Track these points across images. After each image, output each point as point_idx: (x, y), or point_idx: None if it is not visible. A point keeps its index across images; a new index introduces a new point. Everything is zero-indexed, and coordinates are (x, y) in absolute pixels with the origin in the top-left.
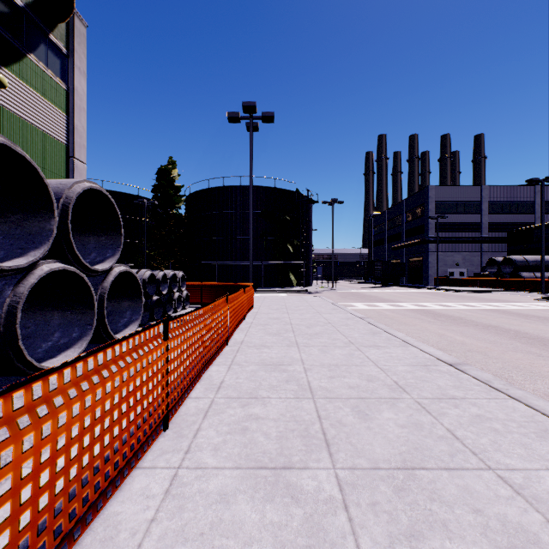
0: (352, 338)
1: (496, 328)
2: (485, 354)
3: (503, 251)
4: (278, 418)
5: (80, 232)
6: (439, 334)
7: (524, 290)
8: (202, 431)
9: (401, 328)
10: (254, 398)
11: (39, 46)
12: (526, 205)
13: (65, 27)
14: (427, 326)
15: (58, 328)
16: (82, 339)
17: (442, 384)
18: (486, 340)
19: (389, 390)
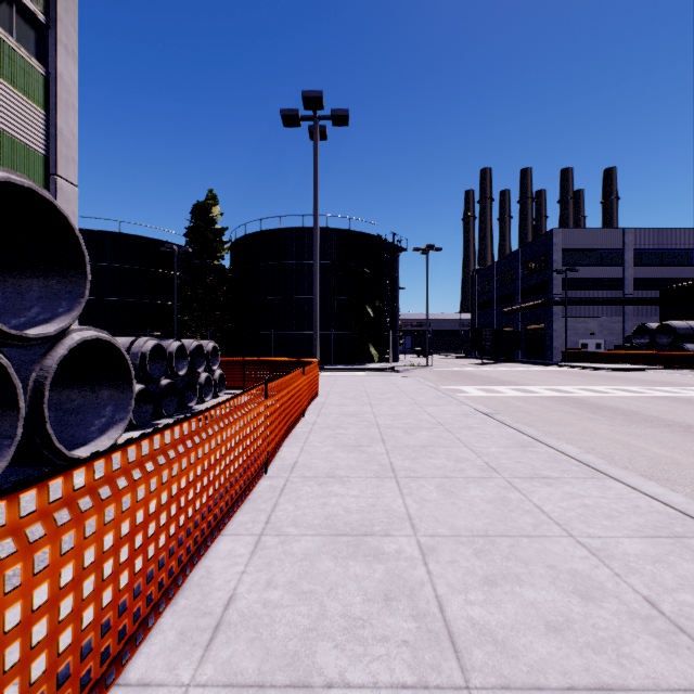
0: (489, 457)
1: None
2: None
3: (654, 316)
4: None
5: (14, 270)
6: (621, 442)
7: (691, 368)
8: None
9: (551, 430)
10: (301, 687)
11: None
12: (683, 254)
13: None
14: (592, 427)
15: None
16: None
17: None
18: None
19: (658, 644)
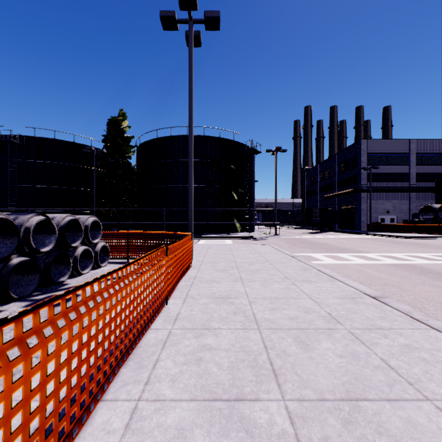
0: None
1: None
2: None
3: (430, 200)
4: None
5: None
6: None
7: None
8: None
9: None
10: None
11: None
12: None
13: None
14: None
15: None
16: None
17: None
18: None
19: None
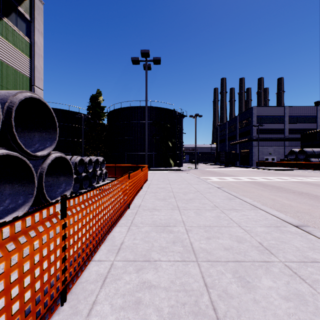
0: (216, 203)
1: (308, 195)
2: (311, 215)
3: (298, 146)
4: (169, 286)
5: (28, 129)
6: (272, 198)
7: (313, 169)
8: (97, 306)
9: (244, 194)
10: (147, 261)
11: (11, 14)
12: (311, 118)
13: (29, 3)
14: (262, 193)
15: (9, 196)
16: (25, 204)
17: (298, 246)
18: (306, 204)
19: (258, 252)
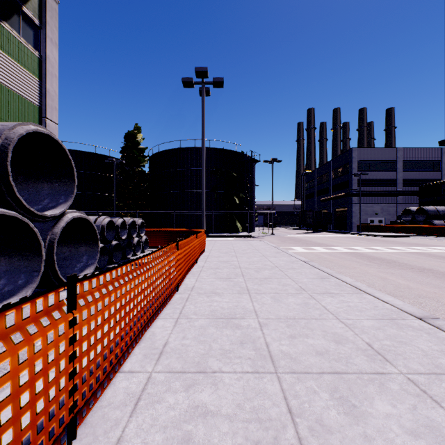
0: (302, 283)
1: (432, 272)
2: (438, 301)
3: (415, 203)
4: (234, 413)
5: (34, 178)
6: (381, 277)
7: (436, 235)
8: None
9: (342, 271)
10: (202, 372)
11: (12, 16)
12: (434, 164)
13: (38, 1)
14: (366, 269)
15: (4, 274)
16: (28, 286)
17: (426, 348)
18: (430, 285)
19: (366, 359)
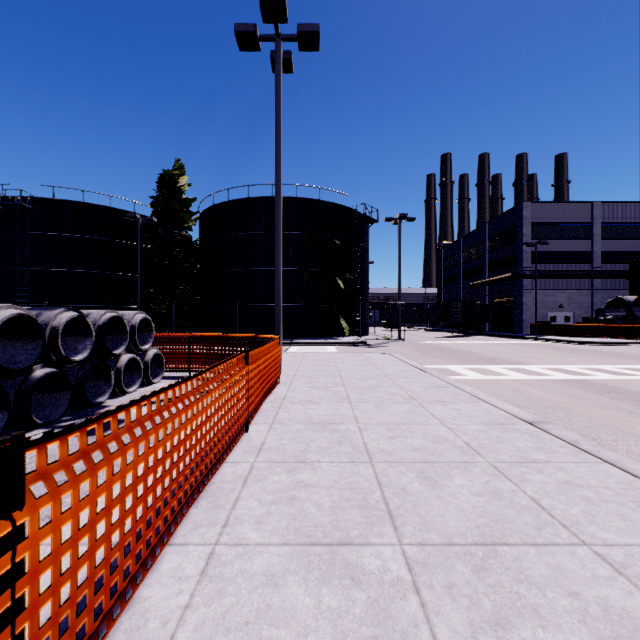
0: None
1: None
2: None
3: (622, 289)
4: None
5: None
6: None
7: None
8: None
9: (639, 451)
10: None
11: None
12: None
13: None
14: None
15: None
16: None
17: None
18: None
19: None
